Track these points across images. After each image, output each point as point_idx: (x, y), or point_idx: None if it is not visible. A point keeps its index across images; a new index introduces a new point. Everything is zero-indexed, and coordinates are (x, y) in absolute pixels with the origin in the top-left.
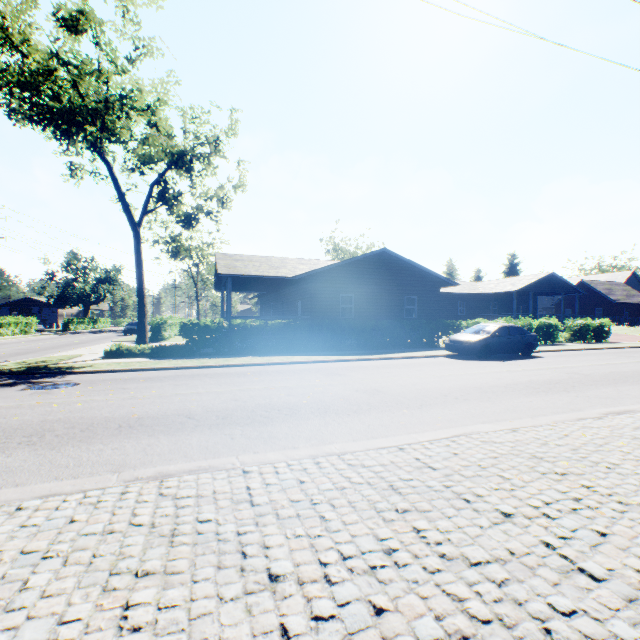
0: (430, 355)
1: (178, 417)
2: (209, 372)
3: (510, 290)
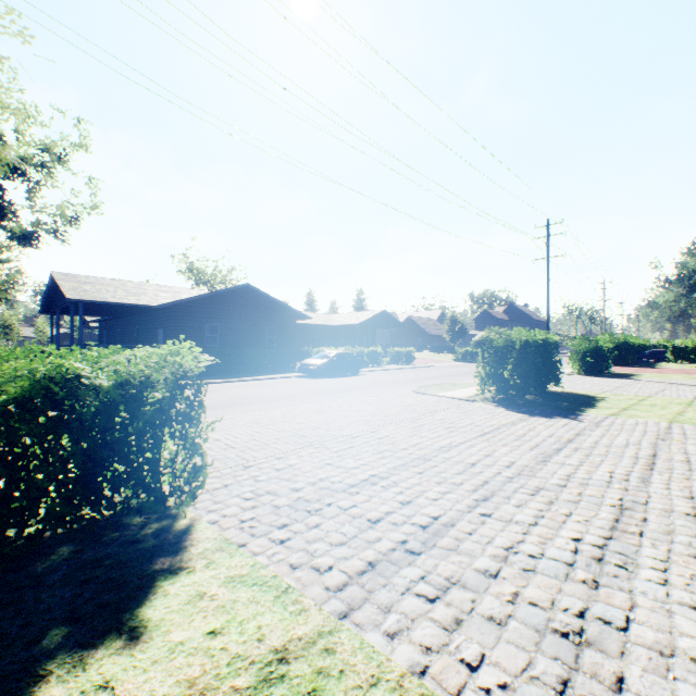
0: (287, 376)
1: None
2: None
3: (355, 323)
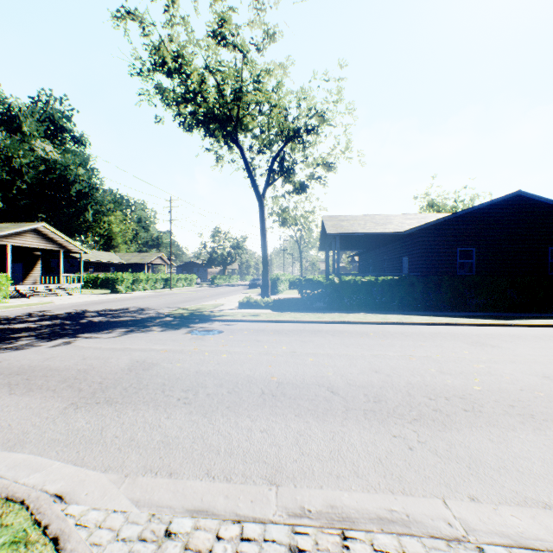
0: None
1: (319, 389)
2: (328, 328)
3: None
